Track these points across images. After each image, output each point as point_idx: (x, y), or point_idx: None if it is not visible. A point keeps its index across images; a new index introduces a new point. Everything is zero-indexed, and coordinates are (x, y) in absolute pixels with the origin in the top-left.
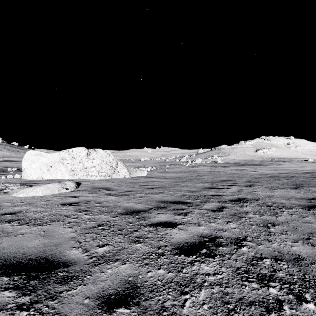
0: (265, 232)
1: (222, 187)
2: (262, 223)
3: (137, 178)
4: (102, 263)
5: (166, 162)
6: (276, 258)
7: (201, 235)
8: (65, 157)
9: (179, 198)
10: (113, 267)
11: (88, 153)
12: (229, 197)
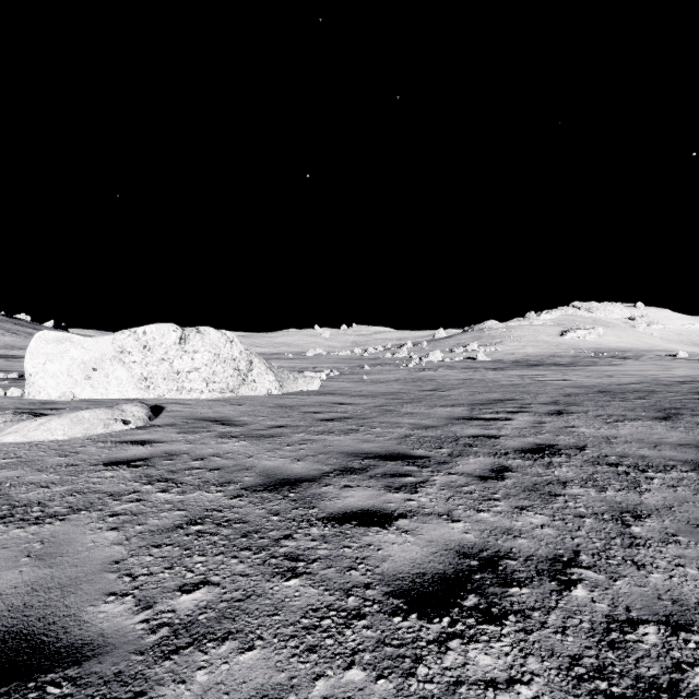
0: (623, 539)
1: (496, 416)
2: (609, 511)
3: (296, 396)
4: (184, 648)
5: (363, 359)
6: (671, 622)
7: (459, 550)
8: (129, 346)
9: (397, 444)
10: (216, 664)
11: (183, 337)
12: (516, 442)
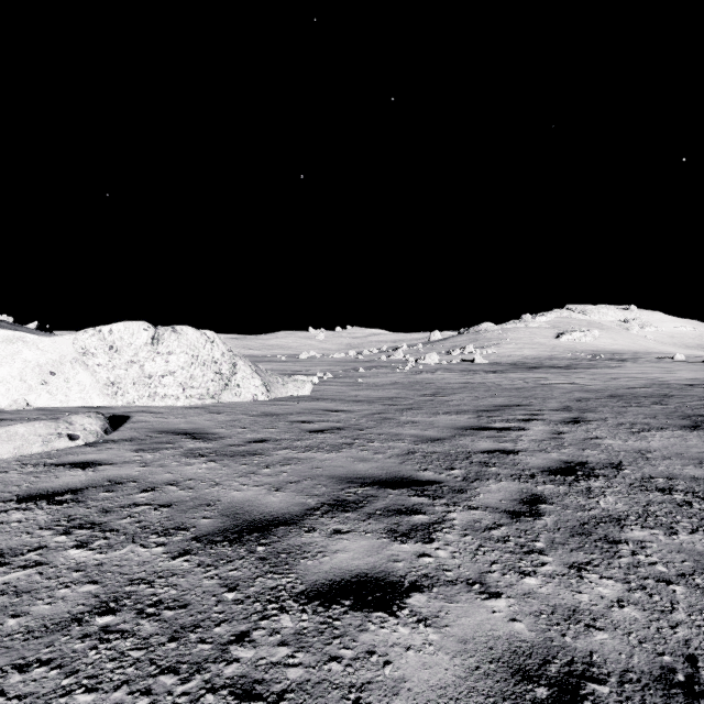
0: None
1: (507, 426)
2: (699, 571)
3: (285, 402)
4: None
5: (358, 362)
6: None
7: (512, 661)
8: (92, 347)
9: (400, 464)
10: None
11: (155, 337)
12: (539, 459)
